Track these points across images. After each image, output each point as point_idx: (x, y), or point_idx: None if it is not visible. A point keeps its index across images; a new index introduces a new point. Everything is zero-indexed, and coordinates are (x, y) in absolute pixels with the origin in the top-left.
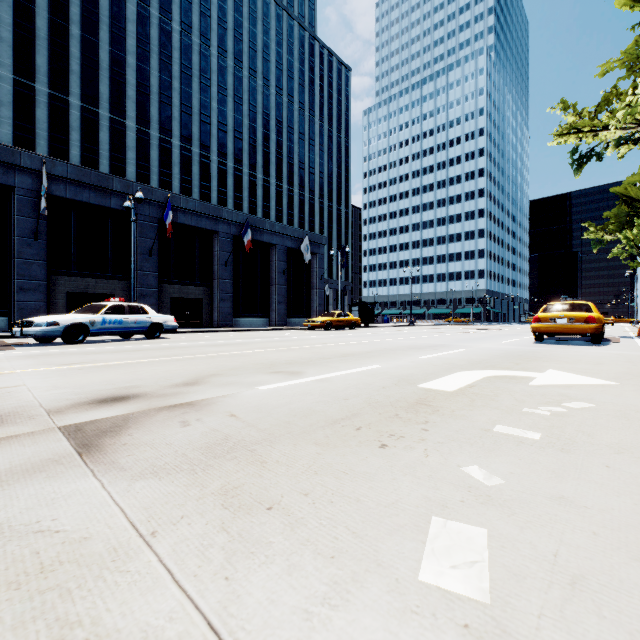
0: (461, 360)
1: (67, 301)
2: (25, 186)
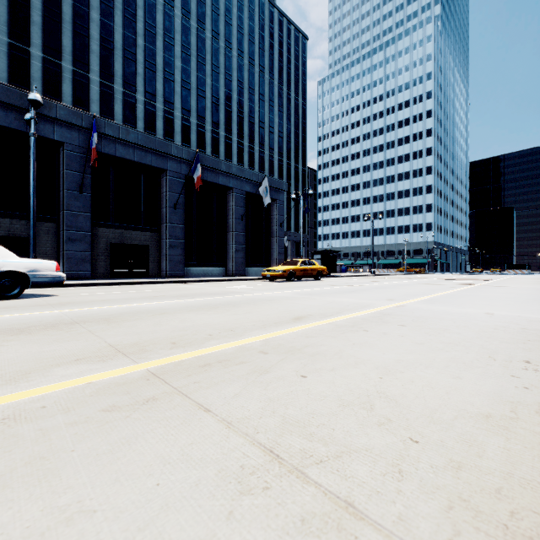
0: None
1: None
2: None
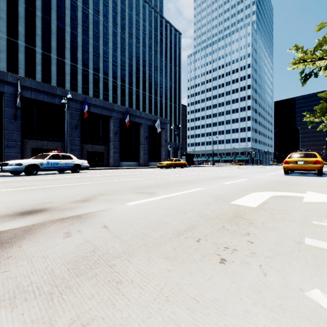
0: (249, 185)
1: (32, 153)
2: (9, 92)
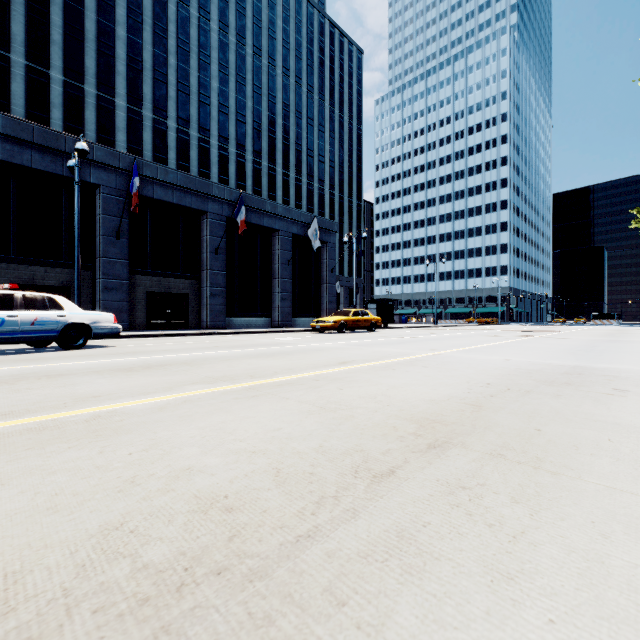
0: None
1: None
2: None
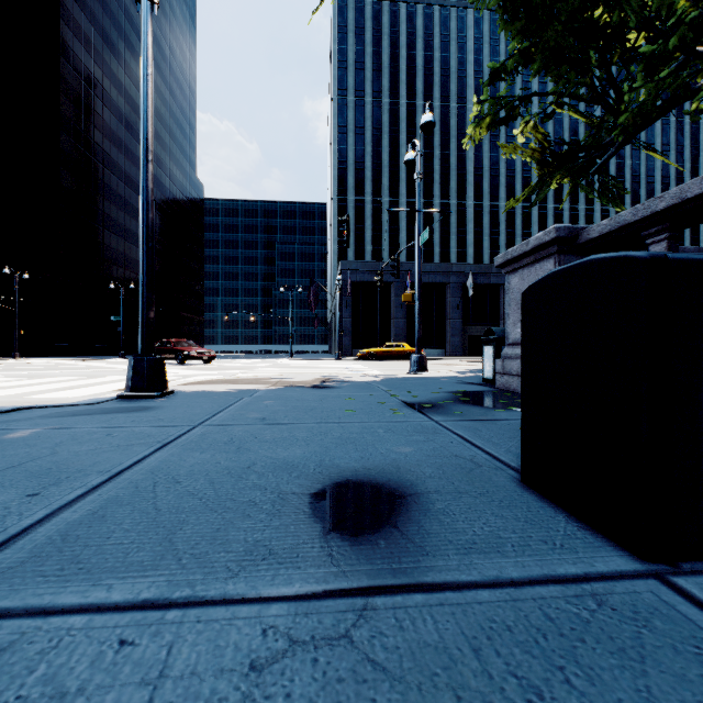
0: None
1: (468, 340)
2: (453, 282)
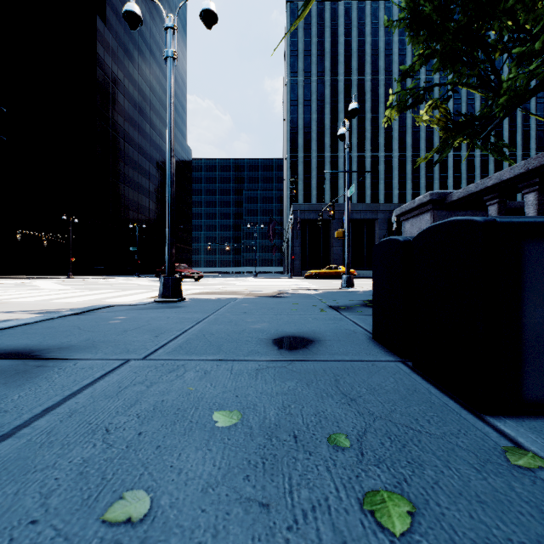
0: None
1: None
2: (380, 218)
